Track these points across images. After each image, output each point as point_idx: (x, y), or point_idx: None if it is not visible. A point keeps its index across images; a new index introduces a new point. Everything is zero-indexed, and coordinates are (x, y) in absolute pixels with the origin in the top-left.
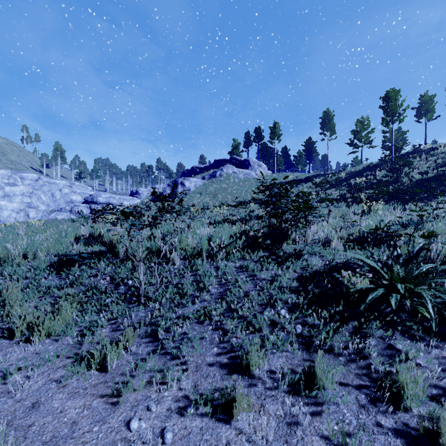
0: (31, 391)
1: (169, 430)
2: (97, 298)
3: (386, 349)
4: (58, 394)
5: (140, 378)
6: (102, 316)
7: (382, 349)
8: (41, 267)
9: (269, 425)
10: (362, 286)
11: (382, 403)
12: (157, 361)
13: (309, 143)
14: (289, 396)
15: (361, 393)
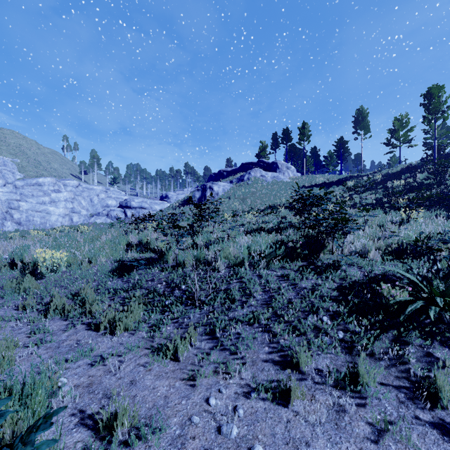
0: (126, 372)
1: (240, 407)
2: (157, 300)
3: (425, 356)
4: (147, 375)
5: (207, 368)
6: (165, 315)
7: (421, 356)
8: (105, 271)
9: (320, 411)
10: (401, 298)
11: (420, 401)
12: (218, 355)
13: (340, 142)
14: (336, 390)
15: (401, 392)
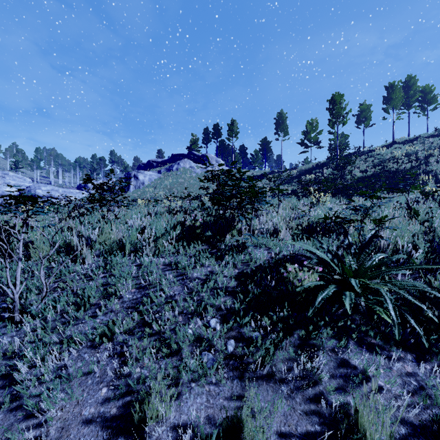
0: None
1: None
2: None
3: (339, 367)
4: None
5: None
6: None
7: (334, 368)
8: None
9: None
10: (311, 283)
11: None
12: None
13: (264, 142)
14: None
15: None
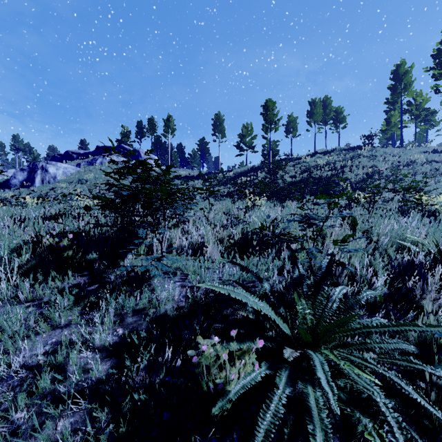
0: None
1: None
2: None
3: None
4: None
5: None
6: None
7: None
8: None
9: None
10: (243, 381)
11: None
12: None
13: (202, 142)
14: None
15: None
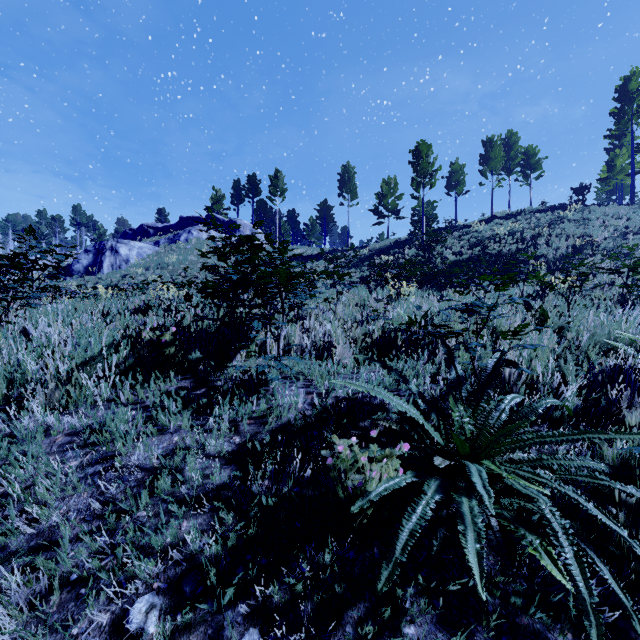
0: None
1: None
2: None
3: None
4: None
5: None
6: None
7: None
8: None
9: None
10: (385, 484)
11: None
12: None
13: (324, 207)
14: None
15: None
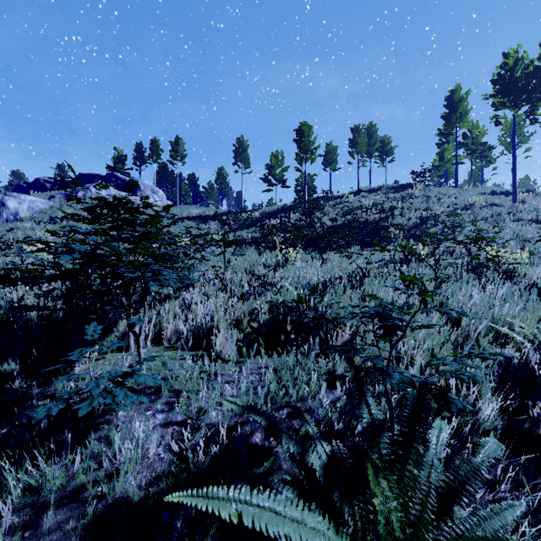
0: None
1: None
2: None
3: None
4: None
5: None
6: None
7: None
8: None
9: None
10: None
11: None
12: None
13: (221, 173)
14: None
15: None
